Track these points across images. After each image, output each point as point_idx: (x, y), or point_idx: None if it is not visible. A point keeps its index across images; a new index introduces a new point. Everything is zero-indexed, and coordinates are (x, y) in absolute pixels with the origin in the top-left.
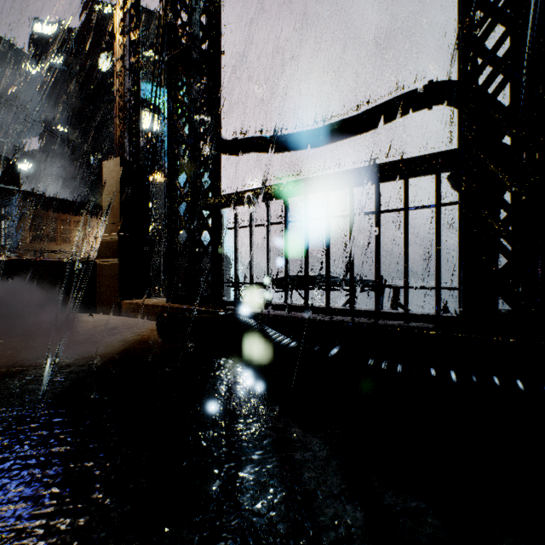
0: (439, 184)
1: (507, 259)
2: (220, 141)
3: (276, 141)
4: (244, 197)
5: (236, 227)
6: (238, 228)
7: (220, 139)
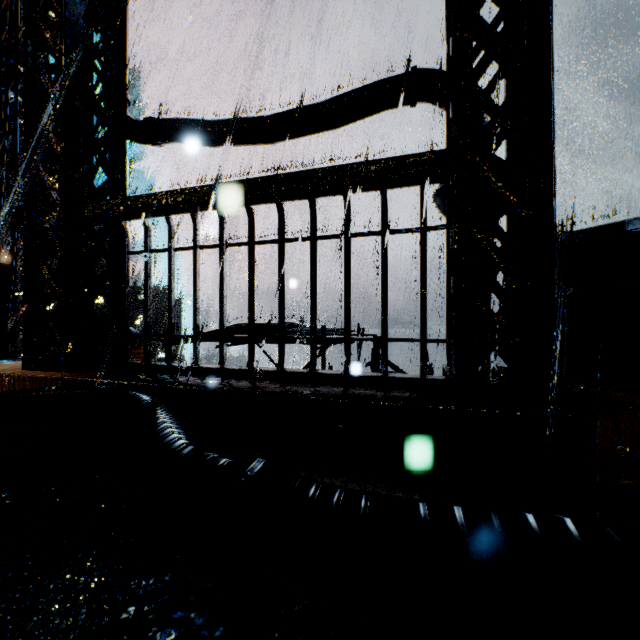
0: (425, 200)
1: (503, 302)
2: (126, 120)
3: (210, 128)
4: (155, 204)
5: (147, 251)
6: (150, 252)
7: (124, 116)
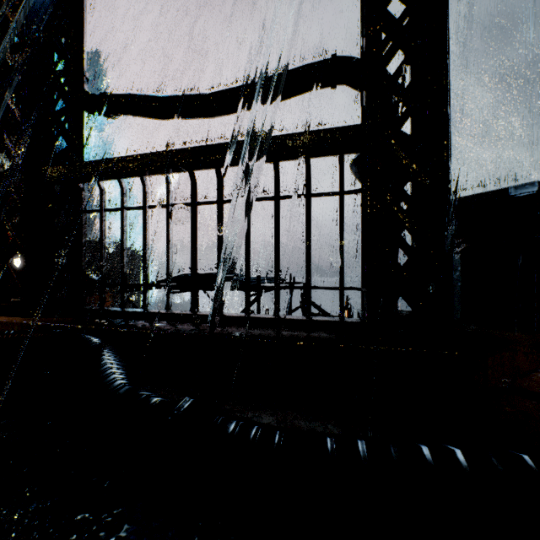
0: (343, 168)
1: (408, 255)
2: (84, 94)
3: (158, 103)
4: (108, 168)
5: (102, 210)
6: (105, 211)
7: (82, 91)
